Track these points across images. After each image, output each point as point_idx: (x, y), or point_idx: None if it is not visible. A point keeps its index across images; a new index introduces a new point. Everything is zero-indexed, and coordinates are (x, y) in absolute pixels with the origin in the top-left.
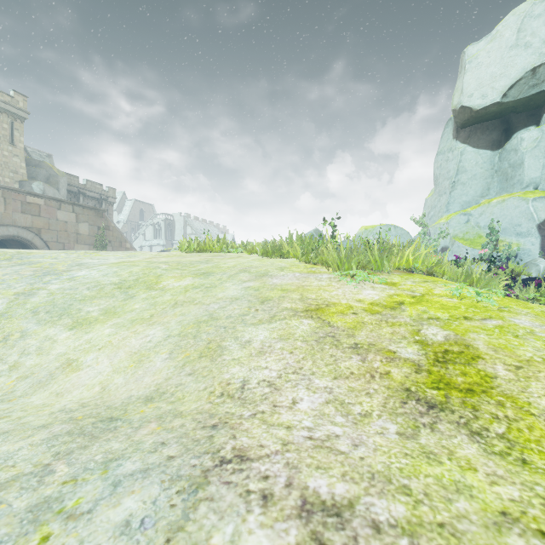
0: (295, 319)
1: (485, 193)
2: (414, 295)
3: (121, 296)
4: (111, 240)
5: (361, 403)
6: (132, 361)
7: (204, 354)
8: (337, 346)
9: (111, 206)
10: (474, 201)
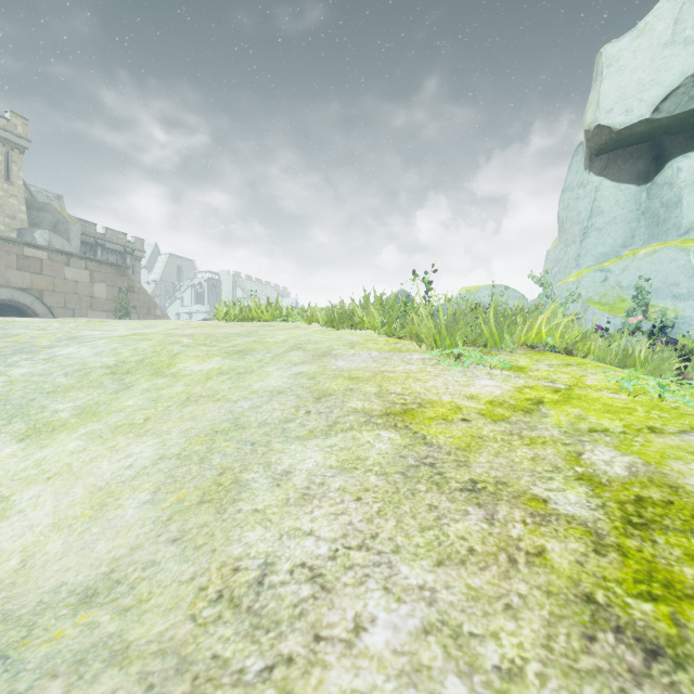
0: (369, 430)
1: (629, 242)
2: (556, 388)
3: (112, 386)
4: (136, 305)
5: (497, 635)
6: (89, 505)
7: (209, 497)
8: (440, 485)
9: (139, 262)
10: (614, 253)
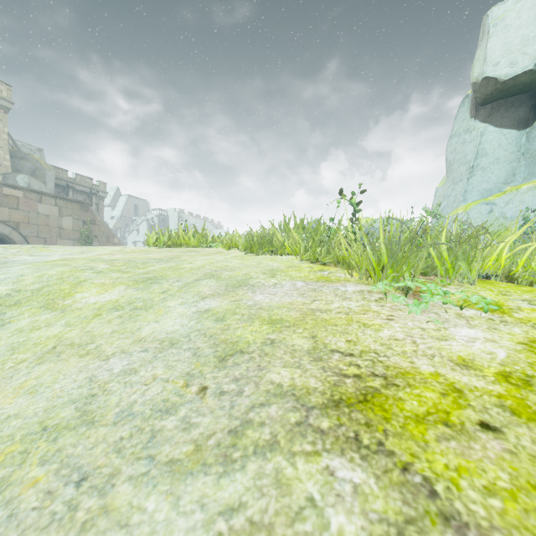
0: (308, 457)
1: (510, 179)
2: None
3: None
4: (97, 235)
5: None
6: None
7: None
8: None
9: (102, 201)
10: (497, 188)
